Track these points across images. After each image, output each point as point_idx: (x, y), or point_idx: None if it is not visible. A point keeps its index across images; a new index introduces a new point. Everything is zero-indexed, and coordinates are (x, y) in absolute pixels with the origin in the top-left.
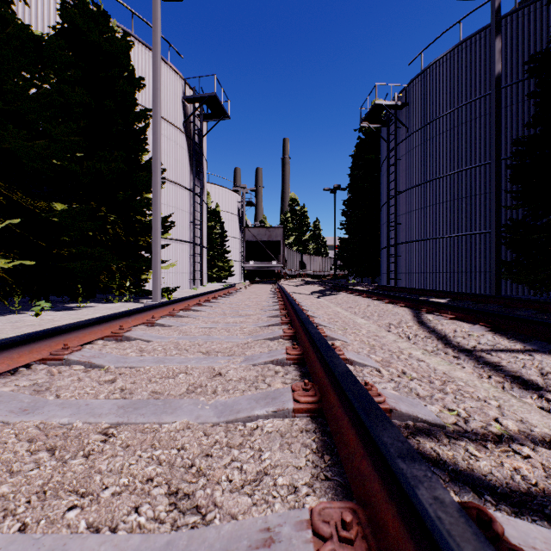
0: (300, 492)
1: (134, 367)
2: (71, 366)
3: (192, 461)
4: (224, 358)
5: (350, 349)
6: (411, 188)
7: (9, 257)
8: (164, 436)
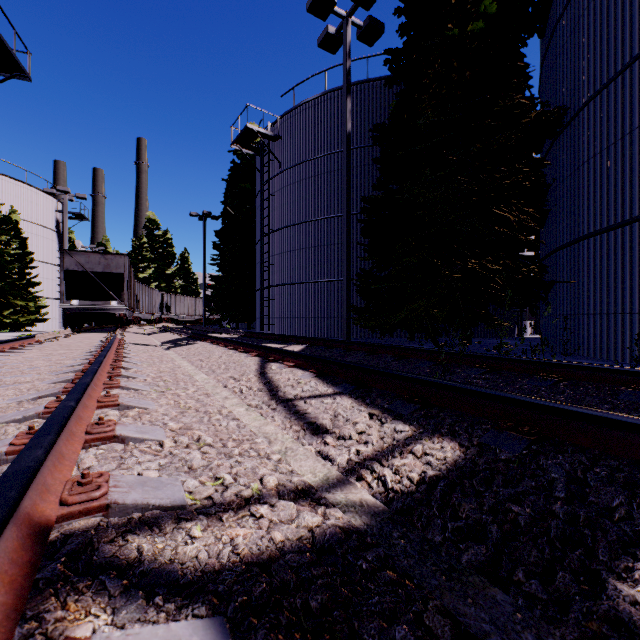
0: None
1: None
2: None
3: None
4: None
5: (146, 419)
6: (284, 228)
7: None
8: None
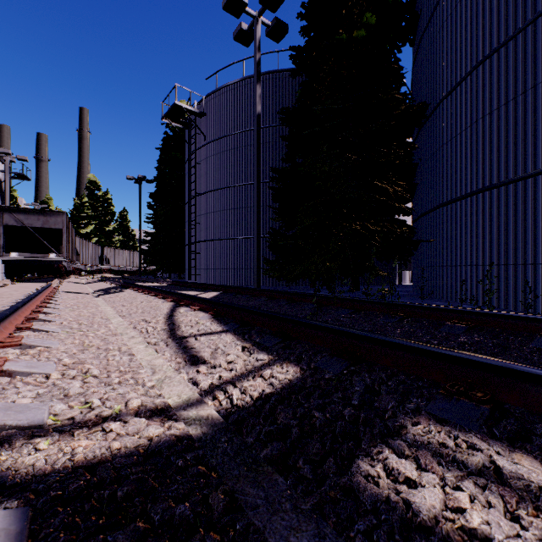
0: None
1: None
2: None
3: None
4: None
5: (44, 356)
6: (209, 192)
7: None
8: None
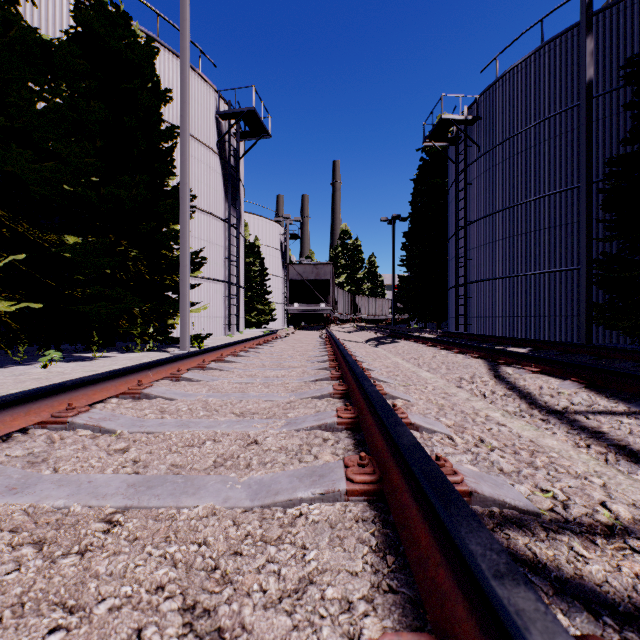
0: (355, 611)
1: (152, 432)
2: (76, 431)
3: (216, 562)
4: (261, 421)
5: (415, 411)
6: (484, 218)
7: (14, 299)
8: (183, 525)
